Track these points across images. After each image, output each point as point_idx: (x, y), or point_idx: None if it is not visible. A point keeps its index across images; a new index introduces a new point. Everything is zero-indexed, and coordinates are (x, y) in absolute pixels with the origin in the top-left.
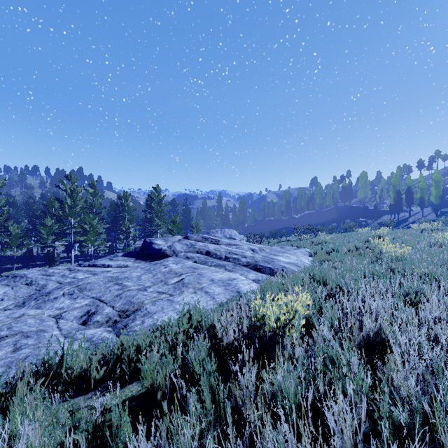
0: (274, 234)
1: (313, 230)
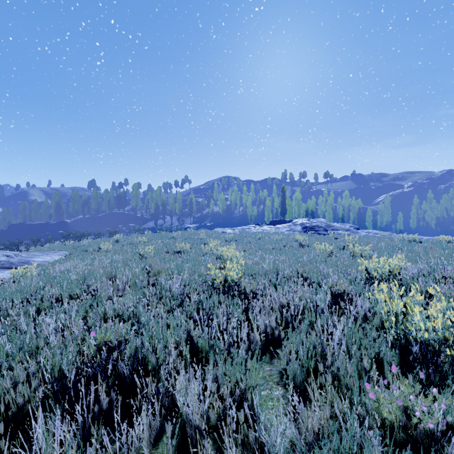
0: (37, 240)
1: (79, 236)
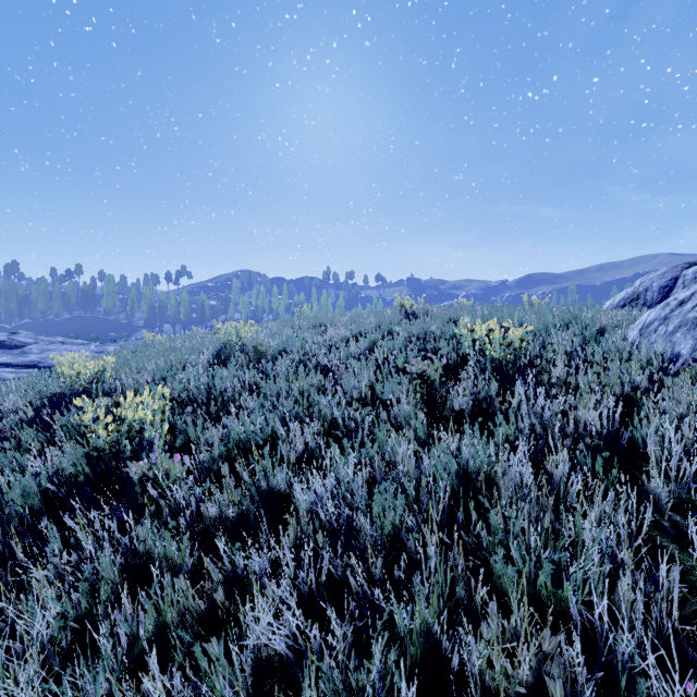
0: None
1: (92, 338)
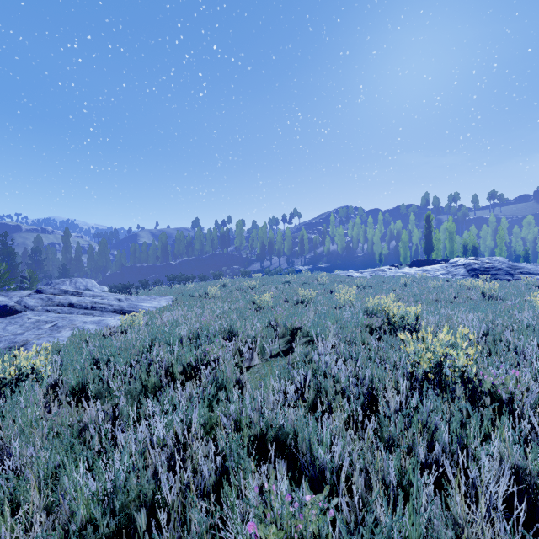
0: (145, 283)
1: (184, 279)
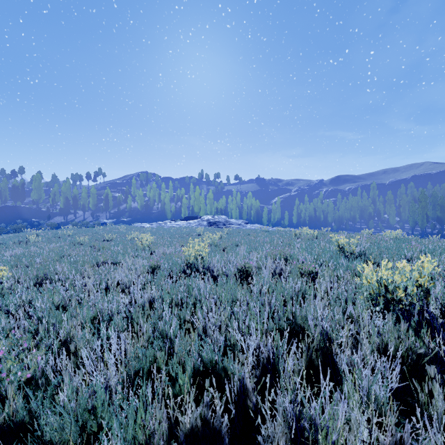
0: None
1: None
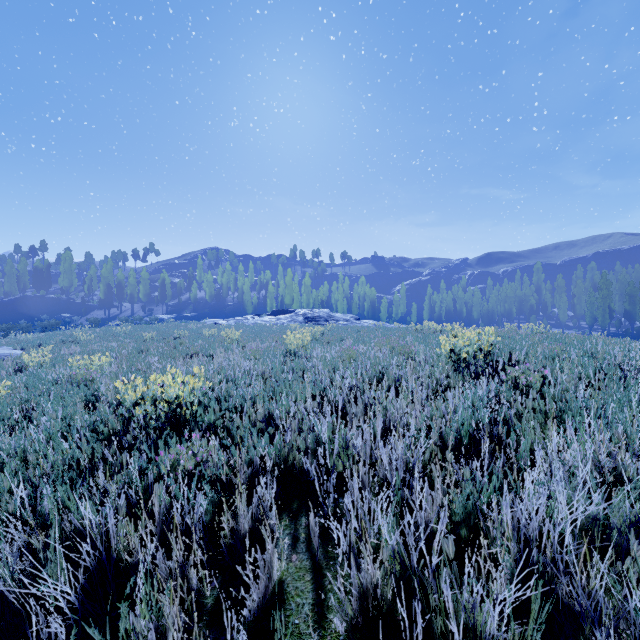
0: None
1: (4, 329)
